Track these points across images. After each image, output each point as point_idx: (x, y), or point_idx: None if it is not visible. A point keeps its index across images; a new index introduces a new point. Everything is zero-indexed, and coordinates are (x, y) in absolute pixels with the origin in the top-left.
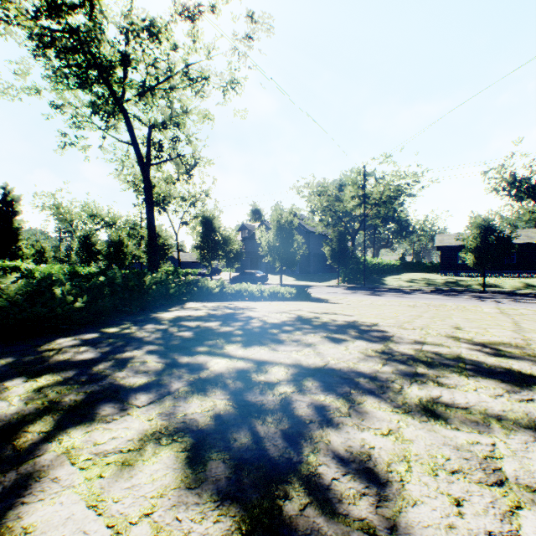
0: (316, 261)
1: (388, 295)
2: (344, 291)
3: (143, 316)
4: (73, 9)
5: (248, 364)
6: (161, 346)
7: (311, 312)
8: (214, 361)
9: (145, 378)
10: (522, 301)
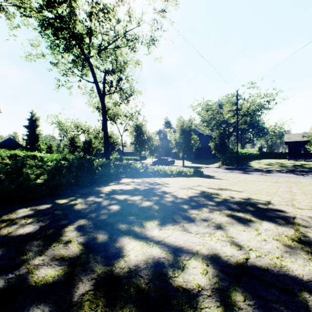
0: (204, 152)
1: (255, 173)
2: (224, 171)
3: (89, 189)
4: (60, 4)
5: (163, 252)
6: (90, 220)
7: (209, 188)
8: (131, 244)
9: (57, 268)
10: None
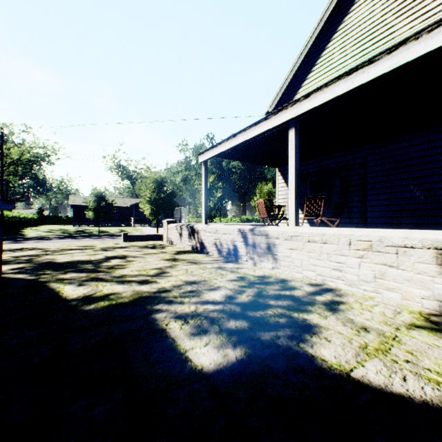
0: None
1: (31, 242)
2: None
3: None
4: None
5: None
6: None
7: None
8: None
9: None
10: (116, 238)
